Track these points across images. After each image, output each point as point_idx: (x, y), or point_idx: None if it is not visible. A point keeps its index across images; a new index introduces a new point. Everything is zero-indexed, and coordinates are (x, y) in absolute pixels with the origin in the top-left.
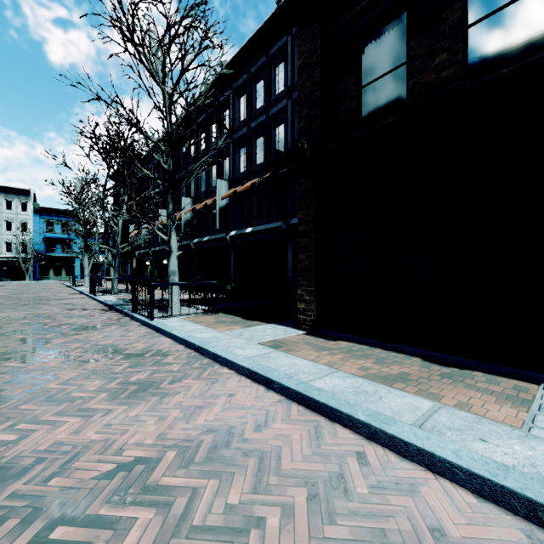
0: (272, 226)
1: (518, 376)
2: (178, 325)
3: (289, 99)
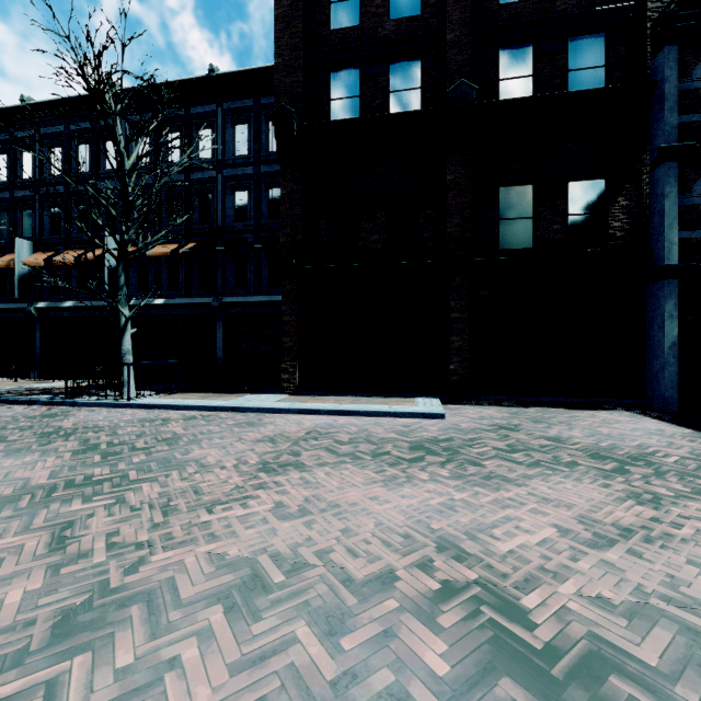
0: (198, 301)
1: (408, 397)
2: (172, 401)
3: (220, 173)
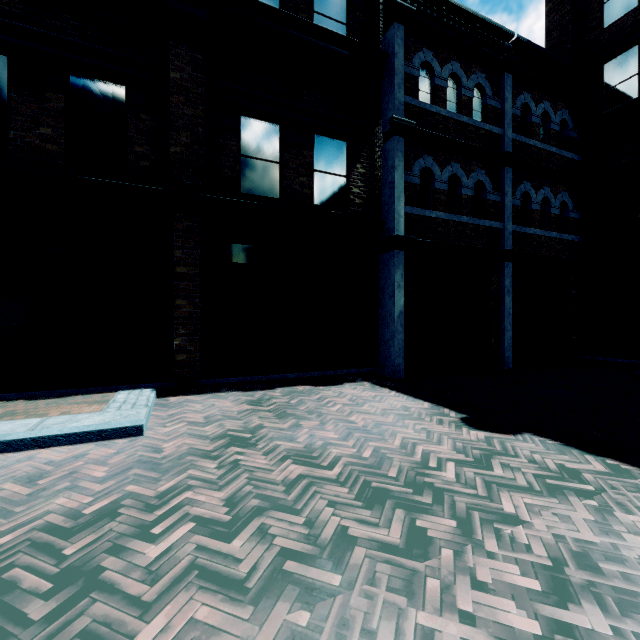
0: None
1: (106, 390)
2: None
3: None
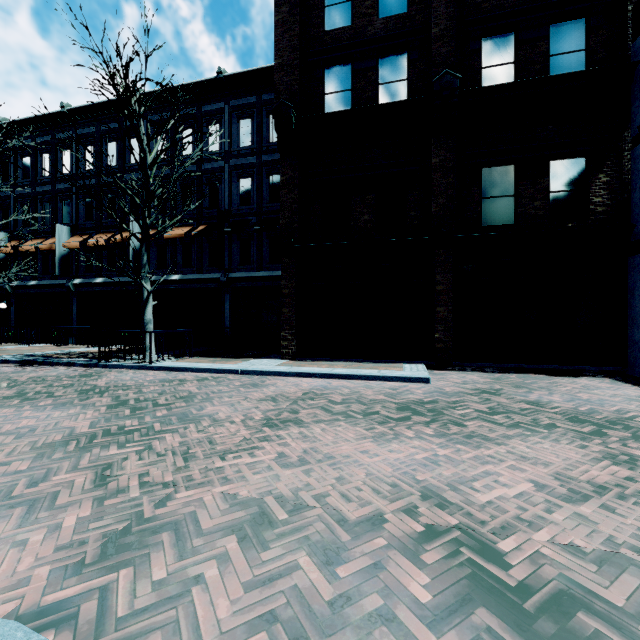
0: (208, 277)
1: (396, 362)
2: (186, 364)
3: (227, 163)
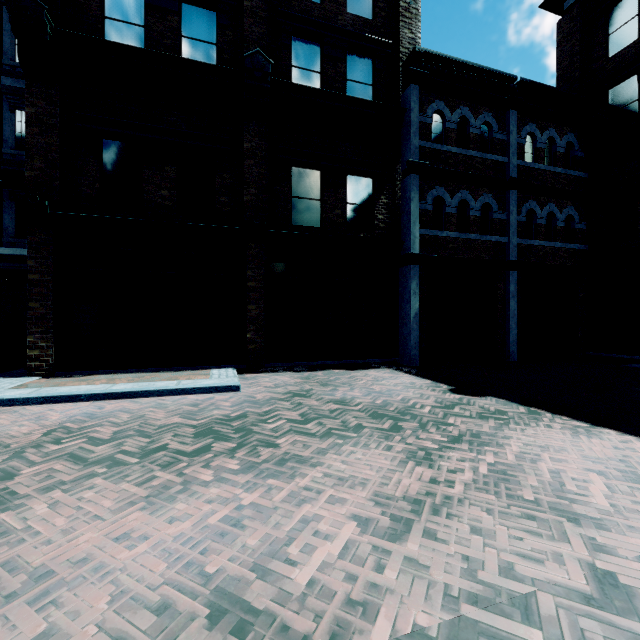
0: None
1: (203, 369)
2: None
3: None
